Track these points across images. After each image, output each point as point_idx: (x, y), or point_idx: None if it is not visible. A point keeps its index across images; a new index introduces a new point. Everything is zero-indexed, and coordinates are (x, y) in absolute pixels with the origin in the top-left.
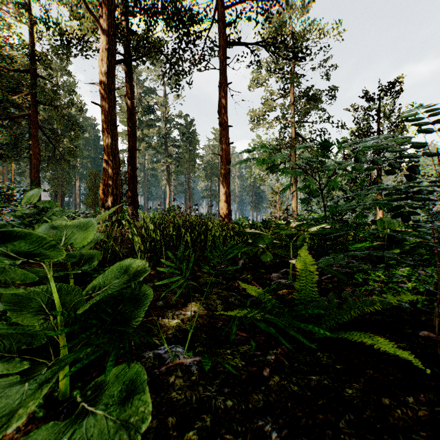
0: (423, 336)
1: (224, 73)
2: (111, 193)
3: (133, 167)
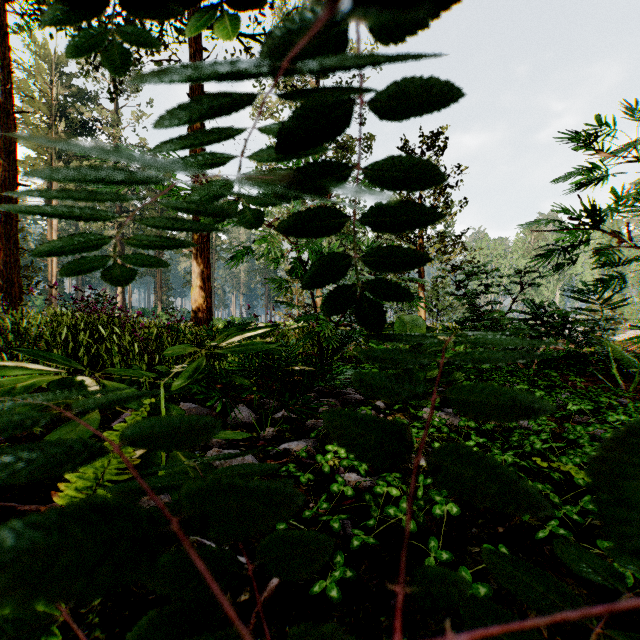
0: None
1: None
2: None
3: (9, 217)
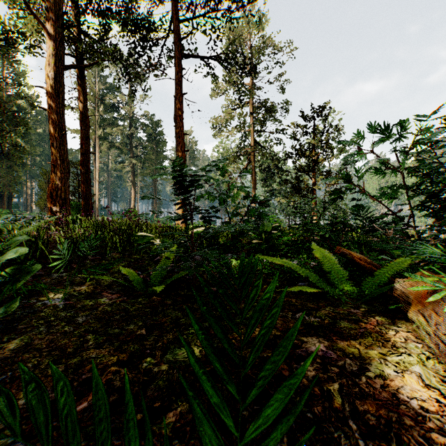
0: None
1: (180, 84)
2: (59, 197)
3: (87, 170)
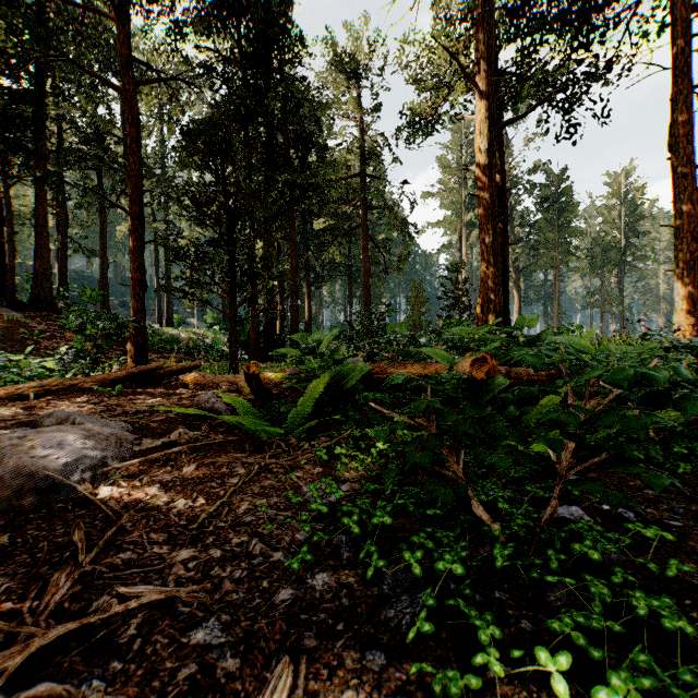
0: None
1: (685, 71)
2: (492, 311)
3: (504, 271)
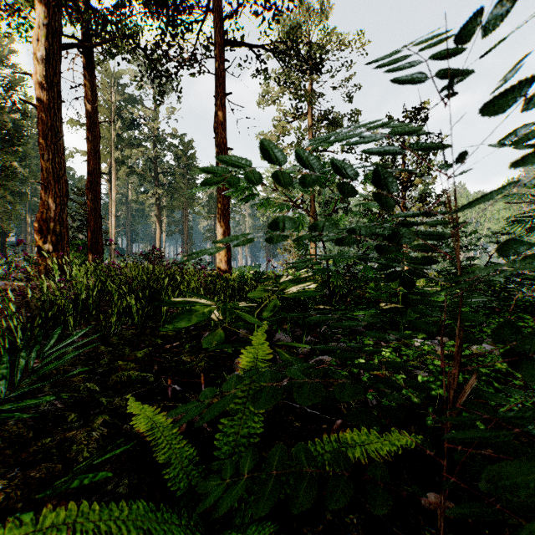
0: (427, 508)
1: (222, 81)
2: (52, 232)
3: (95, 196)
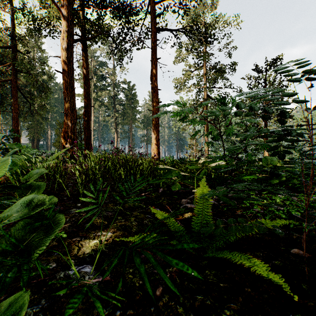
0: (294, 253)
1: (155, 51)
2: (69, 138)
3: (88, 119)
